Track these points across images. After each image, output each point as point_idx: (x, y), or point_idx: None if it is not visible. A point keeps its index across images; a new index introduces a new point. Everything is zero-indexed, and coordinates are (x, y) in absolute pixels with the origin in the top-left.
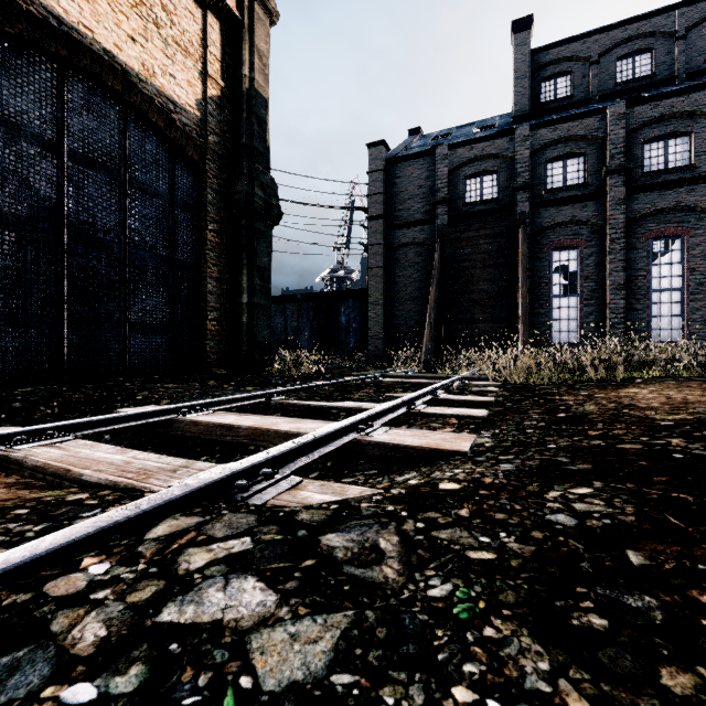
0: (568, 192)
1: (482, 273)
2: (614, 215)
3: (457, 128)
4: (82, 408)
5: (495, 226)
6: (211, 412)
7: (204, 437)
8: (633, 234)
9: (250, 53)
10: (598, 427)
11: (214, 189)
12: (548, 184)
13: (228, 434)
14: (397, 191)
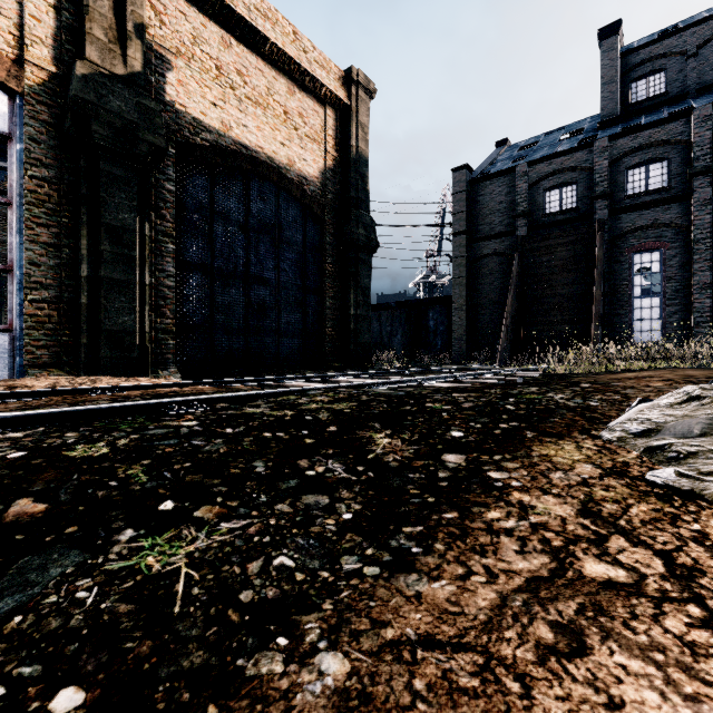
0: (650, 196)
1: (560, 278)
2: (699, 216)
3: (545, 135)
4: None
5: (573, 234)
6: (344, 378)
7: None
8: None
9: (356, 128)
10: None
11: (331, 232)
12: (629, 190)
13: None
14: (479, 208)
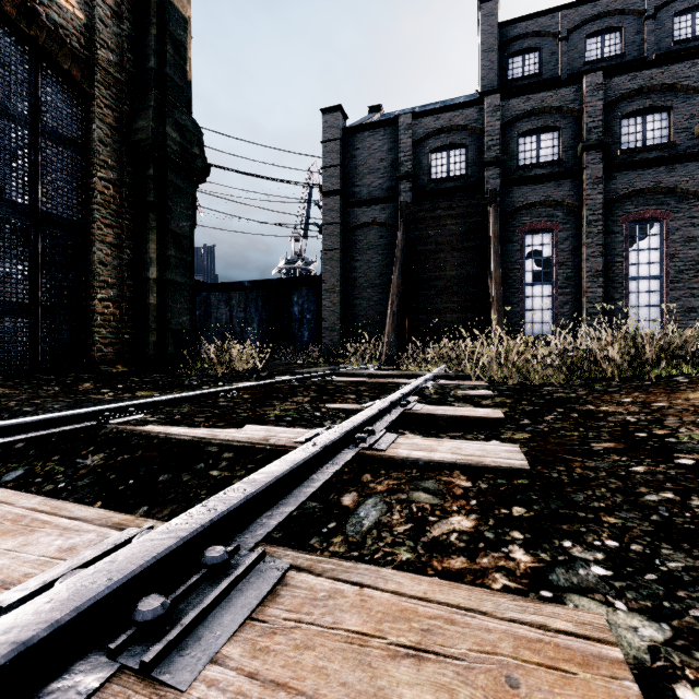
0: (542, 169)
1: (450, 257)
2: (592, 195)
3: (419, 108)
4: None
5: (464, 205)
6: None
7: None
8: (611, 216)
9: None
10: None
11: (108, 123)
12: (520, 161)
13: None
14: (356, 164)
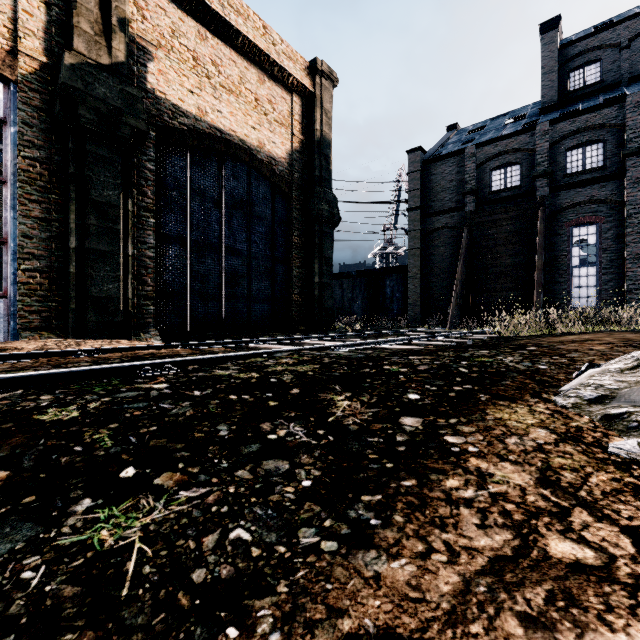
0: (587, 175)
1: (505, 249)
2: (632, 193)
3: (491, 120)
4: None
5: (517, 210)
6: (309, 340)
7: None
8: None
9: (320, 113)
10: None
11: (297, 208)
12: (568, 169)
13: None
14: (432, 186)
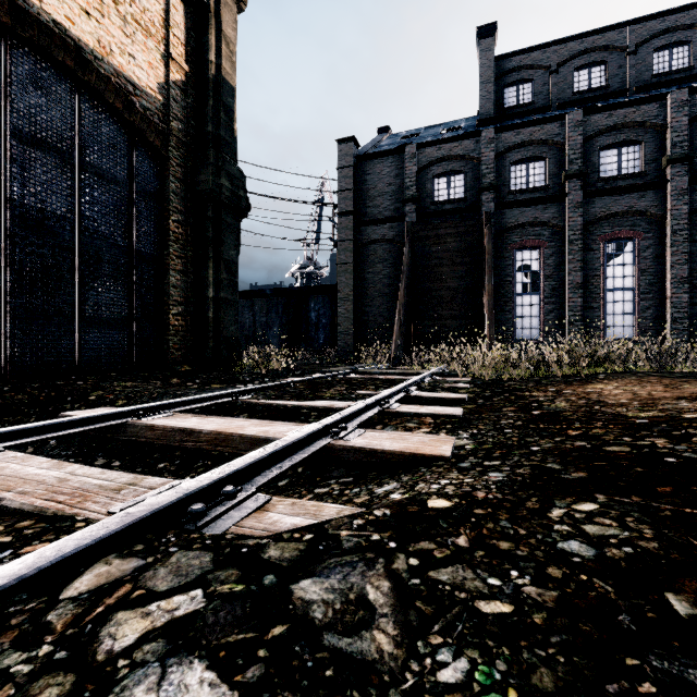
0: (531, 194)
1: (450, 270)
2: (573, 217)
3: (425, 129)
4: (25, 410)
5: (462, 225)
6: (170, 414)
7: (161, 443)
8: (590, 236)
9: (217, 38)
10: (576, 426)
11: (178, 177)
12: (512, 186)
13: (189, 439)
14: (367, 188)
